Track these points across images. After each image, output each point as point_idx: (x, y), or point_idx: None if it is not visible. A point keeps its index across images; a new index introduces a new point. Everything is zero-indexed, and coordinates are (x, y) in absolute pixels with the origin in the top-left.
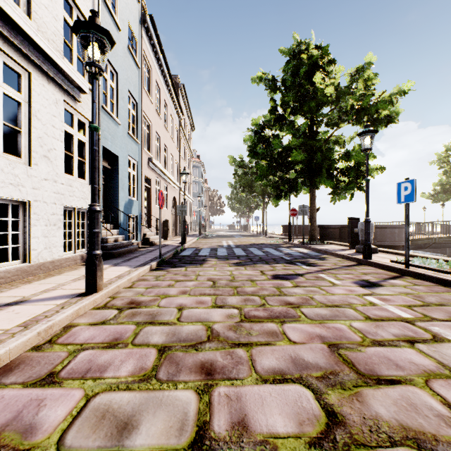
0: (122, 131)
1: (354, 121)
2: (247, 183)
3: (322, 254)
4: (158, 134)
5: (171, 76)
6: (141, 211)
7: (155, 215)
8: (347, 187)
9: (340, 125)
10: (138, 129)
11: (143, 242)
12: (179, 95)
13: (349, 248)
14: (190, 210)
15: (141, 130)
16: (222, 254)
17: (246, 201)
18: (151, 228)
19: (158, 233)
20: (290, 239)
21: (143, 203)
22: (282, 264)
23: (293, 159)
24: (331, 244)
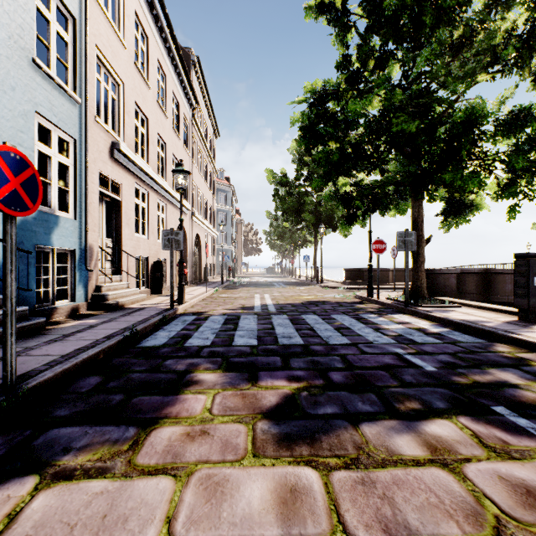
0: (5, 45)
1: (506, 68)
2: (293, 208)
3: (488, 342)
4: (142, 112)
5: (169, 21)
6: (85, 242)
7: (133, 252)
8: (504, 193)
9: (476, 78)
10: (77, 72)
11: (92, 302)
12: (191, 73)
13: (521, 319)
14: (212, 247)
15: (85, 77)
16: (244, 343)
17: (290, 236)
18: (123, 275)
19: (145, 283)
20: (371, 294)
21: (95, 226)
22: (457, 423)
23: (400, 129)
24: (460, 306)
